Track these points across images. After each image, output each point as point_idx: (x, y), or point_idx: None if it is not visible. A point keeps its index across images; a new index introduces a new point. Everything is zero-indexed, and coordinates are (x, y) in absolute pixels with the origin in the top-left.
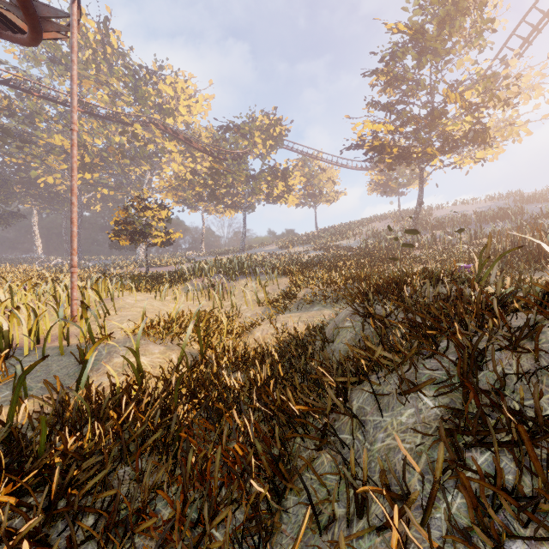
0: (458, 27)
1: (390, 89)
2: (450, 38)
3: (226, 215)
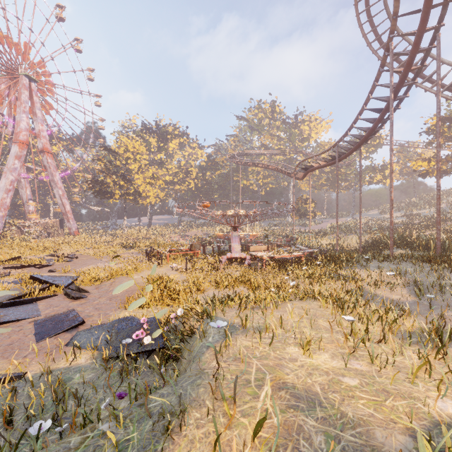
0: None
1: None
2: None
3: None
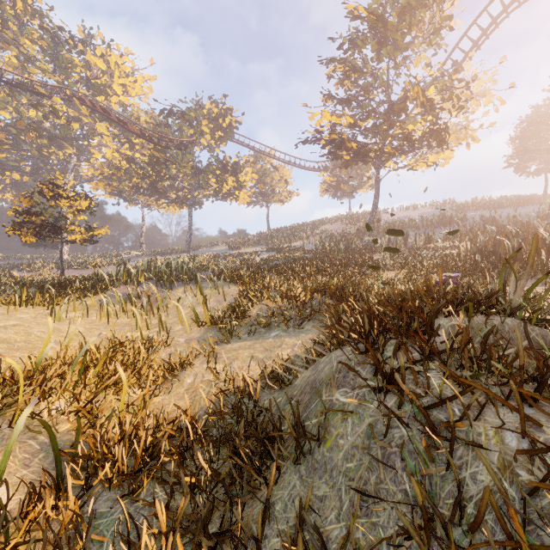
0: (418, 21)
1: (348, 81)
2: (410, 31)
3: (171, 211)
